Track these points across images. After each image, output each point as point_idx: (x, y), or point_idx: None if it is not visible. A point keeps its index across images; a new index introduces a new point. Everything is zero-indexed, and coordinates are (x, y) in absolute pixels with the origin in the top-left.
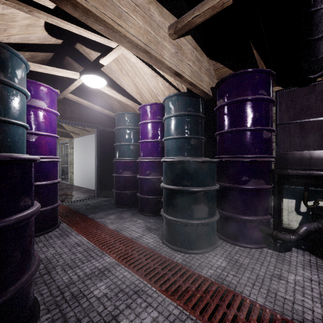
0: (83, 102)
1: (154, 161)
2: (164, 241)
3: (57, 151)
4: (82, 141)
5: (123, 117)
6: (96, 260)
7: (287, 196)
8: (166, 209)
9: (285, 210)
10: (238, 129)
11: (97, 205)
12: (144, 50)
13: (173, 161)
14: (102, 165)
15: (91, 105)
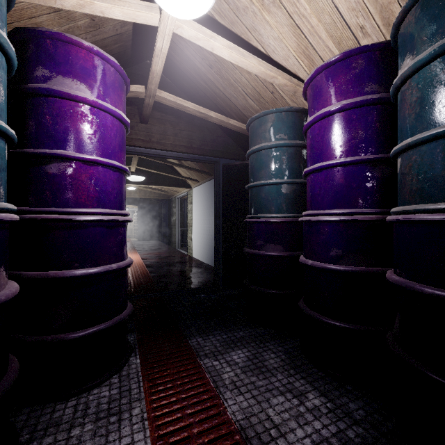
0: (187, 107)
1: (358, 221)
2: None
3: (175, 208)
4: (202, 190)
5: (265, 124)
6: None
7: None
8: None
9: None
10: None
11: (214, 307)
12: None
13: None
14: (226, 228)
15: (202, 112)
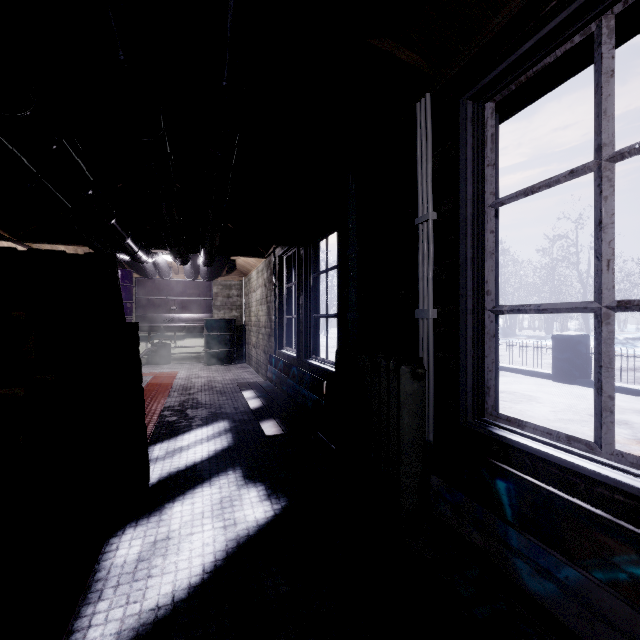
0: None
1: None
2: None
3: None
4: None
5: None
6: None
7: (142, 340)
8: None
9: (141, 348)
10: None
11: None
12: None
13: None
14: None
15: None
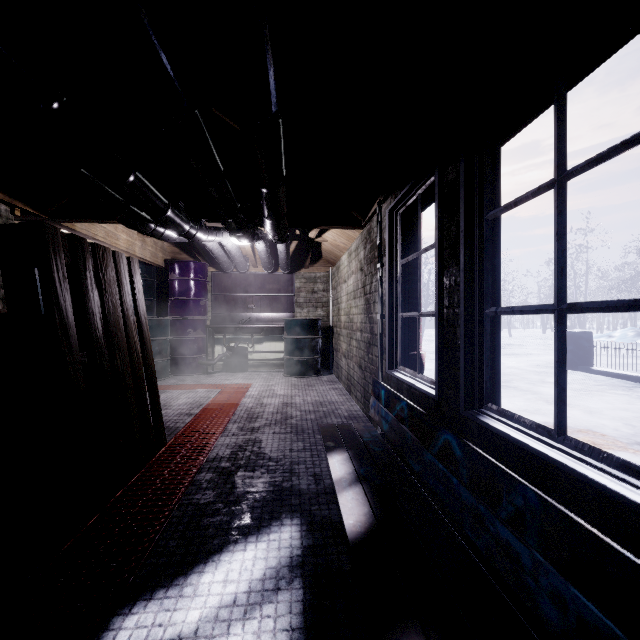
0: None
1: None
2: None
3: None
4: None
5: None
6: None
7: (217, 343)
8: None
9: (216, 352)
10: (185, 298)
11: None
12: (126, 251)
13: None
14: None
15: None
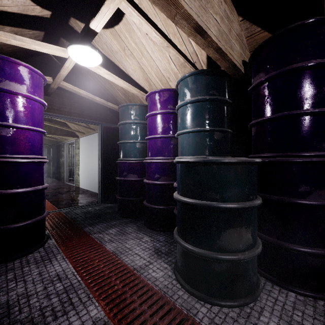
0: (80, 93)
1: (165, 162)
2: (178, 279)
3: (64, 151)
4: (87, 140)
5: (128, 110)
6: (76, 313)
7: None
8: (182, 232)
9: None
10: (293, 113)
11: (98, 213)
12: None
13: (193, 162)
14: (106, 166)
15: (91, 96)
